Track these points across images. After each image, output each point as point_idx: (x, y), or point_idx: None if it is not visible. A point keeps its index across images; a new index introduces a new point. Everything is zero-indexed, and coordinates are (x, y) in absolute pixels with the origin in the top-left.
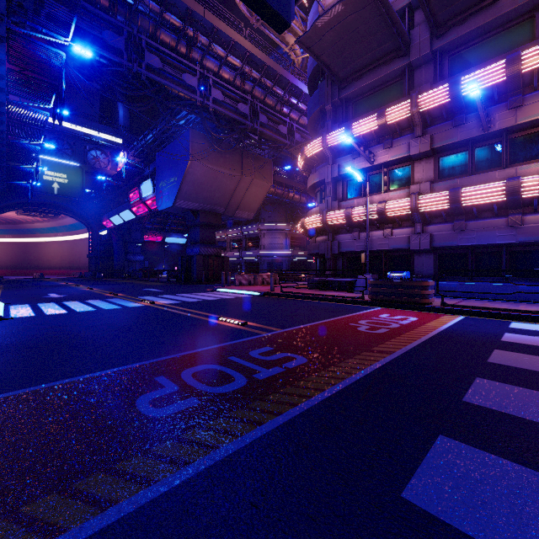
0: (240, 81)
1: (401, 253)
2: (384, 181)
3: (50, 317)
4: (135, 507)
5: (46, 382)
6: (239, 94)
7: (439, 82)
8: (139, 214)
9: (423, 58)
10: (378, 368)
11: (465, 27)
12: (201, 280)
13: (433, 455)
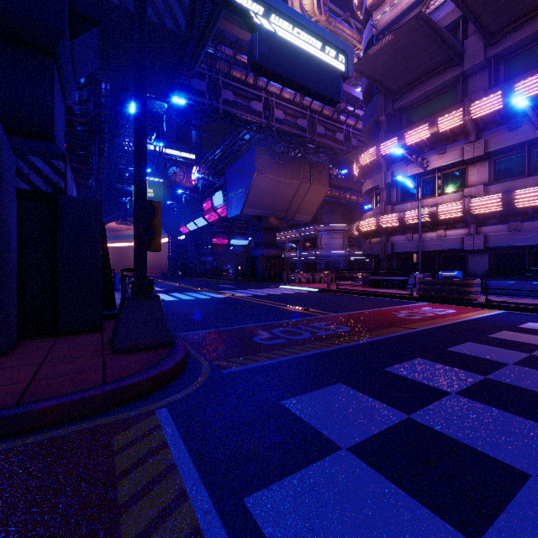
0: (299, 98)
1: (455, 253)
2: (438, 185)
3: (171, 302)
4: (270, 362)
5: (201, 330)
6: (298, 111)
7: (493, 89)
8: (210, 221)
9: (477, 66)
10: (399, 335)
11: (520, 33)
12: (264, 279)
13: (409, 362)
